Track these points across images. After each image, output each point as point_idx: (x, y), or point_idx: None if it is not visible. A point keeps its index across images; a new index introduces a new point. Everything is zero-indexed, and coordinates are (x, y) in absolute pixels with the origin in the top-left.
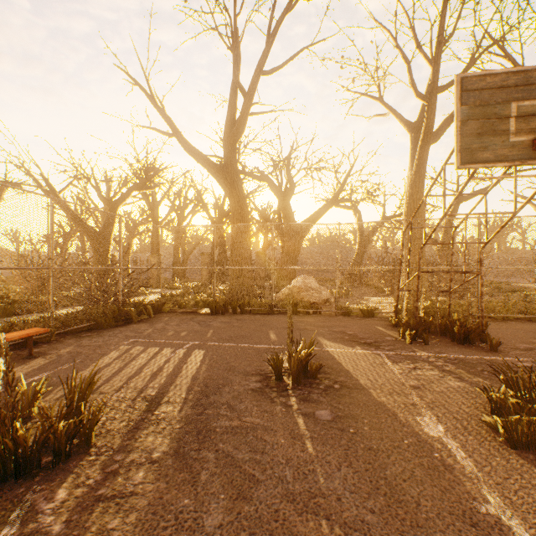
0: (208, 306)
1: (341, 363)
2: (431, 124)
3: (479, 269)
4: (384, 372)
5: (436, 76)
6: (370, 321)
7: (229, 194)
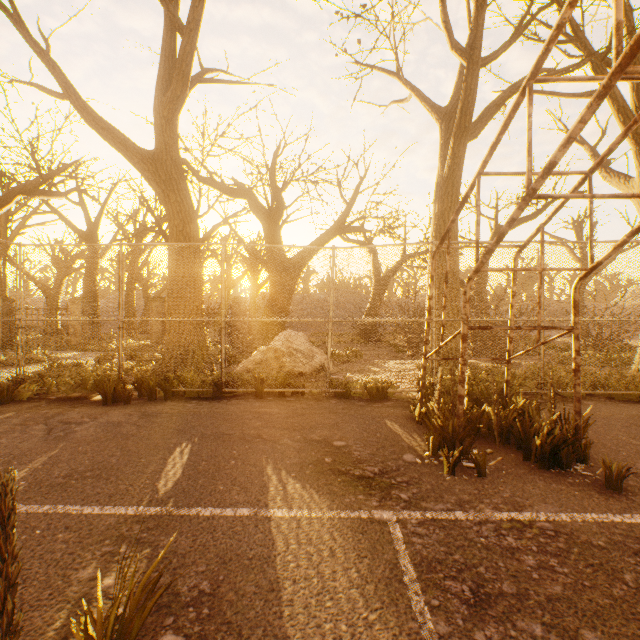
0: (98, 390)
1: (281, 585)
2: (472, 98)
3: (573, 321)
4: (395, 636)
5: (481, 15)
6: (380, 409)
7: (163, 200)
